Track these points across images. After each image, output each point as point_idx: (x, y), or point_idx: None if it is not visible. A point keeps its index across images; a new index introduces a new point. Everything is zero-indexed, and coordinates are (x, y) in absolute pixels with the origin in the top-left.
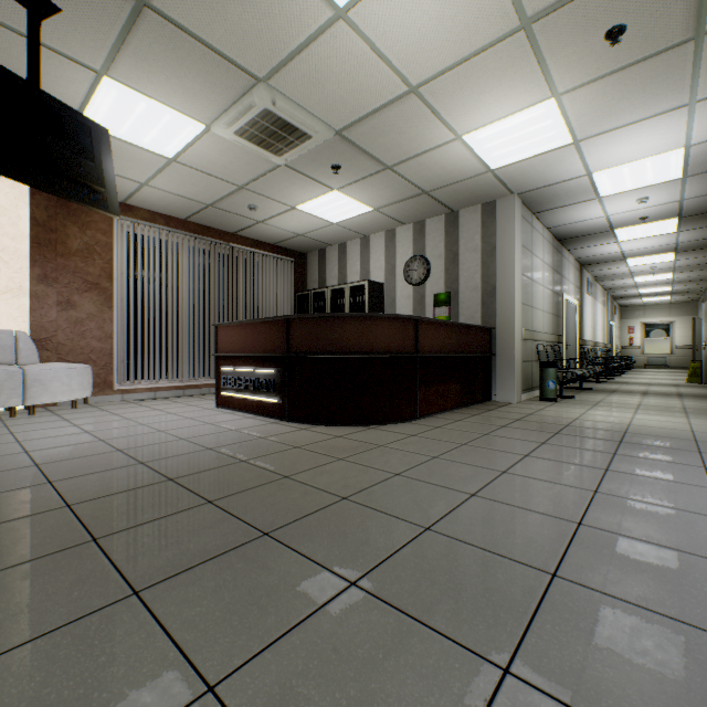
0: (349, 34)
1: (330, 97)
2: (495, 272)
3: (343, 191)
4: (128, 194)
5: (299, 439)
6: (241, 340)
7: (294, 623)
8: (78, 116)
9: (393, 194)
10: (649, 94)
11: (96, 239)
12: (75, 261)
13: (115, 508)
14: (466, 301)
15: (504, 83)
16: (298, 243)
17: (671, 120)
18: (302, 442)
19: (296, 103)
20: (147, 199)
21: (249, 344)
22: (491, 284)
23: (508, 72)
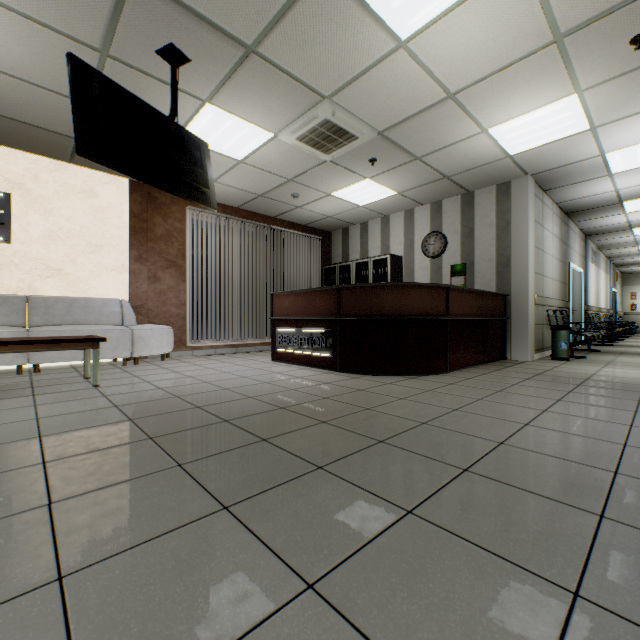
0: (405, 59)
1: (379, 106)
2: (509, 245)
3: (374, 179)
4: None
5: (358, 384)
6: (295, 306)
7: (439, 487)
8: (192, 136)
9: (417, 180)
10: None
11: (174, 226)
12: (160, 244)
13: (260, 423)
14: (481, 271)
15: (532, 85)
16: (326, 223)
17: None
18: (361, 386)
19: (350, 112)
20: None
21: (302, 309)
22: (505, 255)
23: (537, 76)
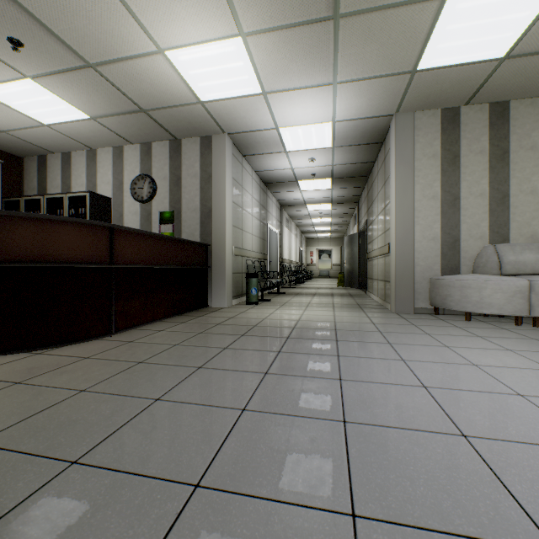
0: None
1: None
2: (211, 197)
3: (40, 82)
4: None
5: None
6: None
7: None
8: None
9: (109, 104)
10: (309, 63)
11: None
12: None
13: None
14: (188, 220)
15: None
16: (5, 142)
17: (324, 95)
18: None
19: None
20: None
21: None
22: (208, 207)
23: None
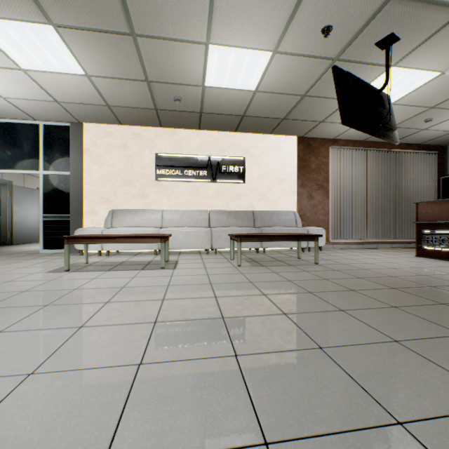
0: None
1: None
2: None
3: None
4: (340, 133)
5: None
6: (448, 212)
7: None
8: (384, 94)
9: None
10: None
11: (321, 161)
12: (313, 174)
13: None
14: None
15: None
16: (444, 139)
17: None
18: None
19: None
20: (349, 133)
21: None
22: None
23: None
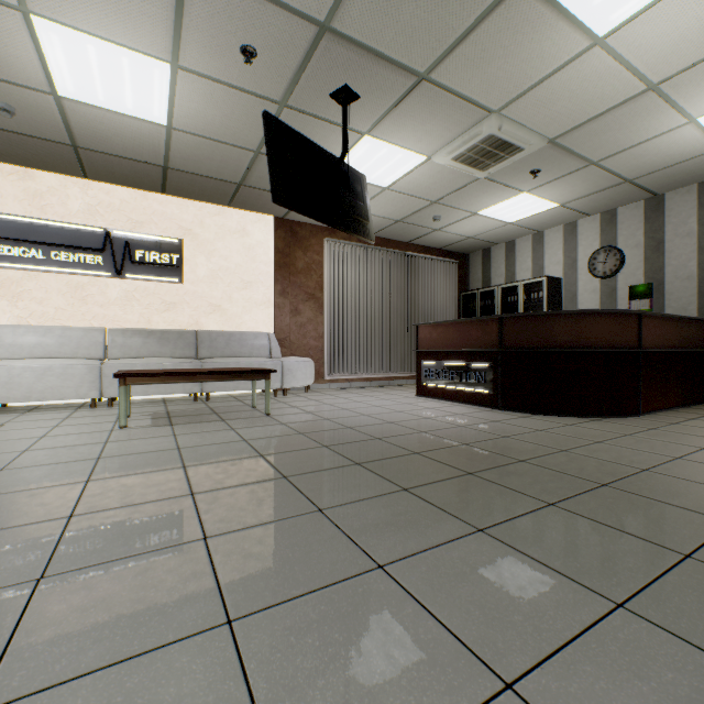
0: (599, 56)
1: (556, 112)
2: None
3: (532, 192)
4: None
5: (532, 424)
6: (444, 338)
7: None
8: (354, 171)
9: (588, 188)
10: None
11: (312, 259)
12: (300, 277)
13: (453, 458)
14: (675, 291)
15: None
16: (464, 245)
17: None
18: (538, 427)
19: (518, 123)
20: None
21: (453, 341)
22: None
23: None
